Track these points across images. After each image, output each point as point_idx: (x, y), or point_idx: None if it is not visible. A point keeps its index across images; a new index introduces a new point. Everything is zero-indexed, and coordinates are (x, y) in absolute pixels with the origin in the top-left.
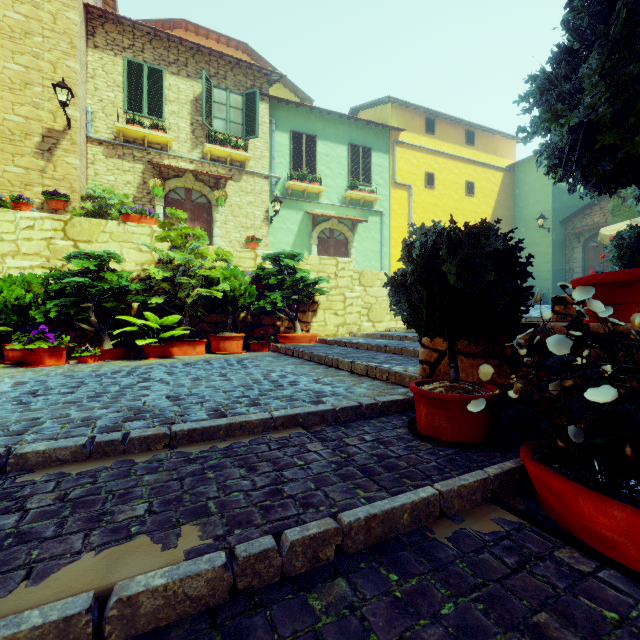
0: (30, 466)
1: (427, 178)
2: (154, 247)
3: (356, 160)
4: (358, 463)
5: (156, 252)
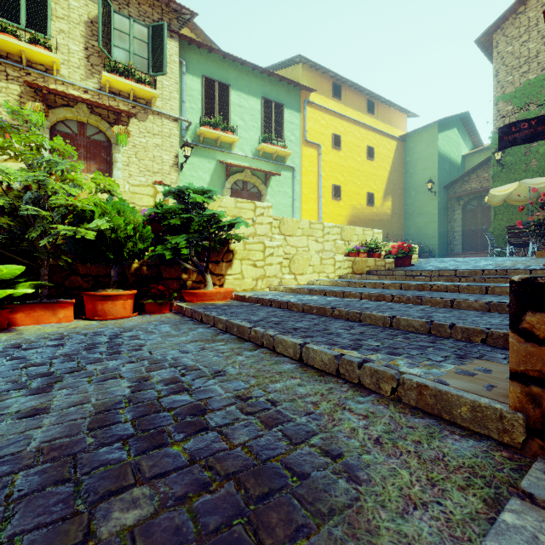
0: None
1: (334, 139)
2: None
3: (269, 114)
4: None
5: None
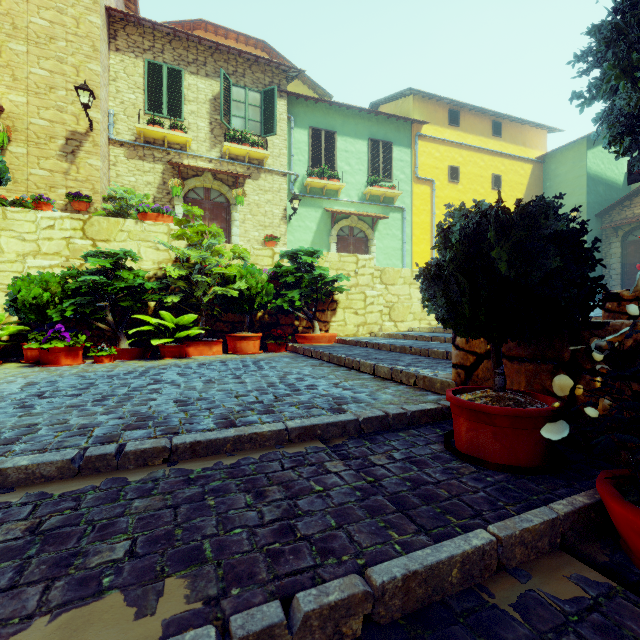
0: (10, 483)
1: (451, 172)
2: (170, 245)
3: (376, 155)
4: (388, 490)
5: (172, 250)
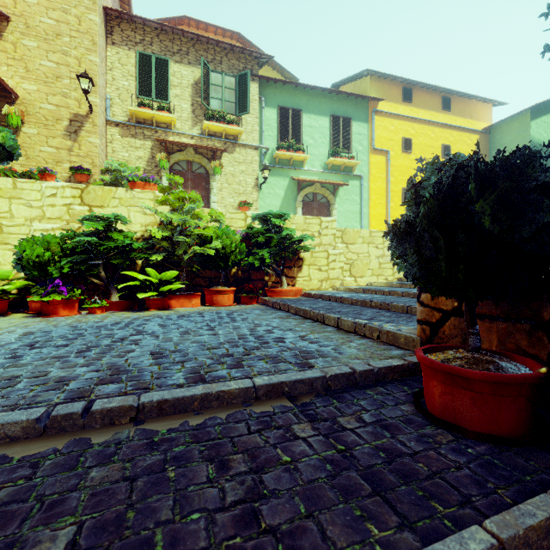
0: None
1: (404, 143)
2: (155, 210)
3: (337, 130)
4: (360, 463)
5: (157, 214)
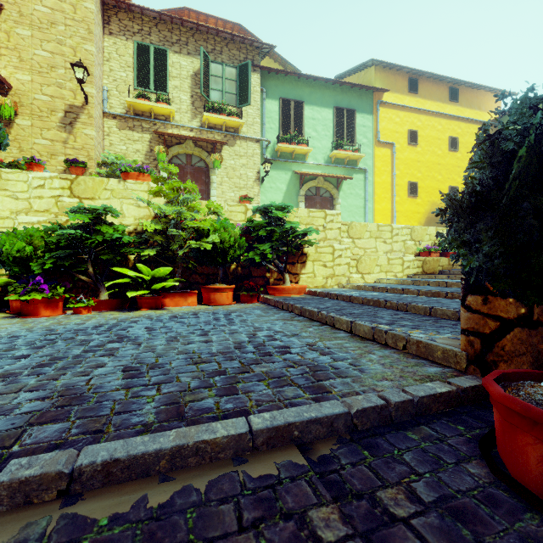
0: None
1: (410, 135)
2: (148, 201)
3: (341, 122)
4: None
5: (150, 206)
